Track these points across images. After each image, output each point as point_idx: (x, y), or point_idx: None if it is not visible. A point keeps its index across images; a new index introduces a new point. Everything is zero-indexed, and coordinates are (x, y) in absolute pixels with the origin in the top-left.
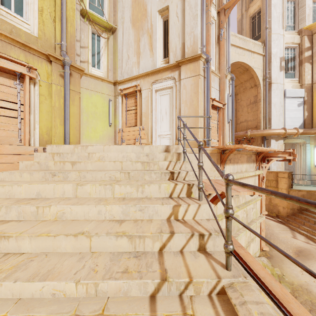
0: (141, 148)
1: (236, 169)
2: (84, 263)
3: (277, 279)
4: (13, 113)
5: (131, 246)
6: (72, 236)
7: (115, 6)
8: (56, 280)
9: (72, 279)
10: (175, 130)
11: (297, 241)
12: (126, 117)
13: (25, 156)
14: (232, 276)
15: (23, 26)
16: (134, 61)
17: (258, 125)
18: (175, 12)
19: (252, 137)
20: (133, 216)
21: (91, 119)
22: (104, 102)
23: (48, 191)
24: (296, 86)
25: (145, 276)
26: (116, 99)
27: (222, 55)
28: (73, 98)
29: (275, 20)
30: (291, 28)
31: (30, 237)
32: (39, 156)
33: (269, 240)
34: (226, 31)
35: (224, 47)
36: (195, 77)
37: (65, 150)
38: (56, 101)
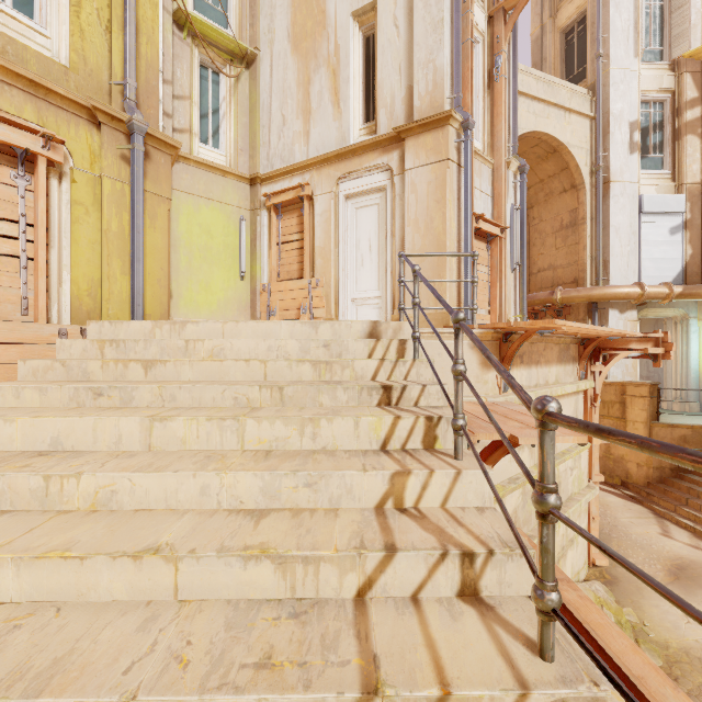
0: (313, 328)
1: (535, 378)
2: (154, 637)
3: (630, 634)
4: (8, 245)
5: (283, 584)
6: (127, 558)
7: (253, 3)
8: (70, 693)
9: (117, 691)
10: (390, 287)
11: (673, 544)
12: (278, 258)
13: (37, 347)
14: (559, 681)
15: (33, 40)
16: (297, 131)
17: (581, 276)
18: (391, 15)
19: (566, 304)
20: (290, 500)
21: (199, 262)
22: (228, 224)
23: (79, 434)
24: (667, 188)
25: (319, 681)
26: (255, 217)
27: (499, 116)
28: (154, 210)
29: (618, 39)
30: (654, 57)
31: (17, 562)
32: (69, 348)
33: (609, 541)
34: (508, 62)
35: (505, 97)
36: (438, 164)
37: (133, 333)
38: (112, 218)
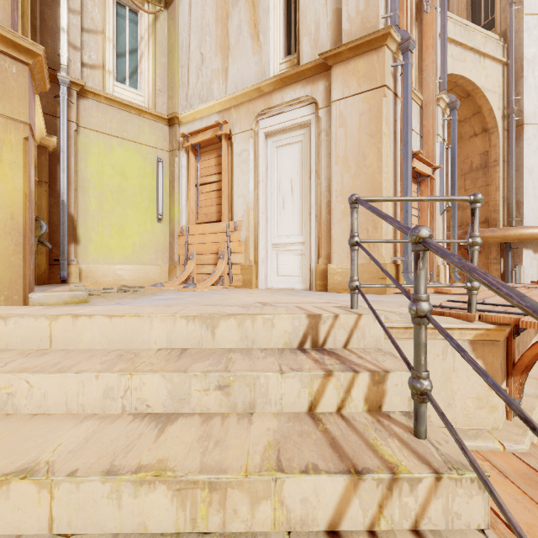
0: (207, 327)
1: None
2: None
3: None
4: None
5: None
6: None
7: None
8: None
9: None
10: (315, 232)
11: None
12: (196, 199)
13: None
14: None
15: None
16: (215, 68)
17: (493, 216)
18: None
19: None
20: None
21: (111, 204)
22: (144, 164)
23: None
24: None
25: None
26: (174, 158)
27: (429, 48)
28: None
29: None
30: None
31: None
32: None
33: None
34: None
35: (435, 29)
36: (372, 92)
37: None
38: None
